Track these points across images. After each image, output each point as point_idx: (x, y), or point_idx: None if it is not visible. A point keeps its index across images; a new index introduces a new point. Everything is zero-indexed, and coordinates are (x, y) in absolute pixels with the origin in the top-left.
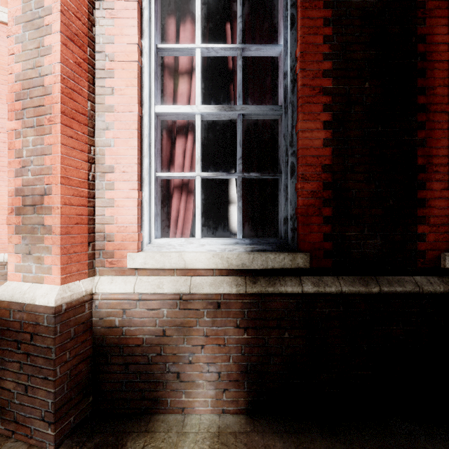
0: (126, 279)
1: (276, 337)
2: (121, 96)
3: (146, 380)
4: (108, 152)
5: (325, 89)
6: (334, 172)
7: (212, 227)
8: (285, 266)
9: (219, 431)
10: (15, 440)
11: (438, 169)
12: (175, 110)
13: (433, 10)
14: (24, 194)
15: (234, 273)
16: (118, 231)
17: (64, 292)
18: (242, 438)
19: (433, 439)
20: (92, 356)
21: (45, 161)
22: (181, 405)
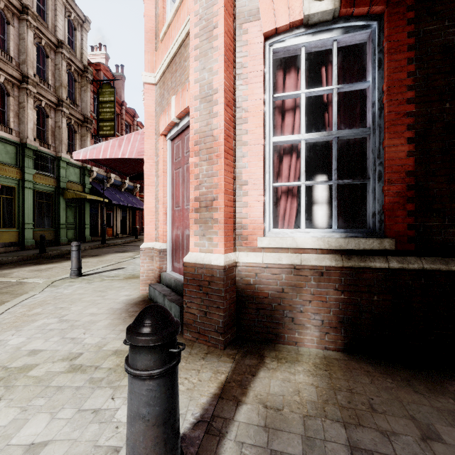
0: (256, 254)
1: (367, 299)
2: (252, 134)
3: (271, 321)
4: (244, 172)
5: (408, 113)
6: (417, 176)
7: (297, 224)
8: (374, 248)
9: (325, 356)
10: (199, 343)
11: None
12: (287, 139)
13: None
14: (200, 200)
15: (333, 252)
16: (250, 223)
17: (226, 258)
18: (342, 362)
19: None
20: (236, 301)
21: (214, 180)
22: (294, 340)
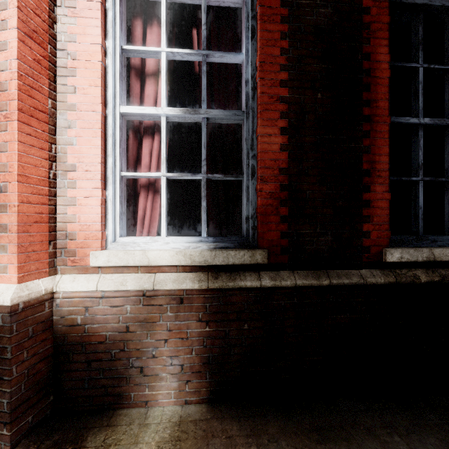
0: (89, 277)
1: (236, 329)
2: (83, 95)
3: (110, 376)
4: (70, 151)
5: (282, 98)
6: (291, 174)
7: (185, 226)
8: (245, 262)
9: (181, 420)
10: None
11: (380, 174)
12: (140, 111)
13: (376, 31)
14: None
15: (197, 269)
16: (80, 229)
17: (22, 291)
18: (202, 425)
19: (372, 413)
20: (53, 355)
21: (1, 158)
22: (144, 398)
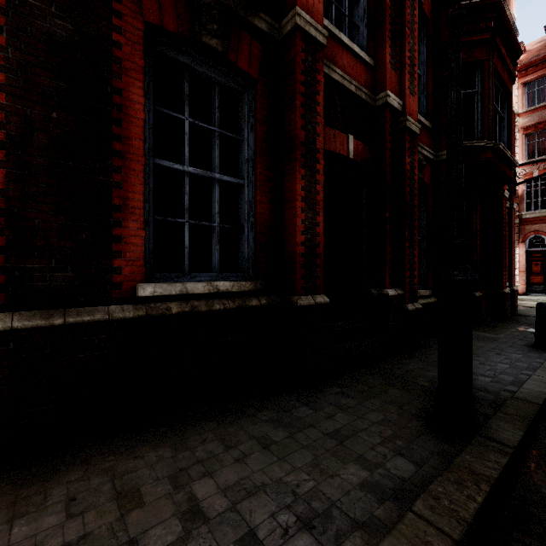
0: None
1: None
2: None
3: None
4: None
5: None
6: (10, 198)
7: None
8: None
9: None
10: None
11: (135, 211)
12: None
13: (129, 70)
14: None
15: None
16: None
17: None
18: None
19: (103, 445)
20: None
21: None
22: None
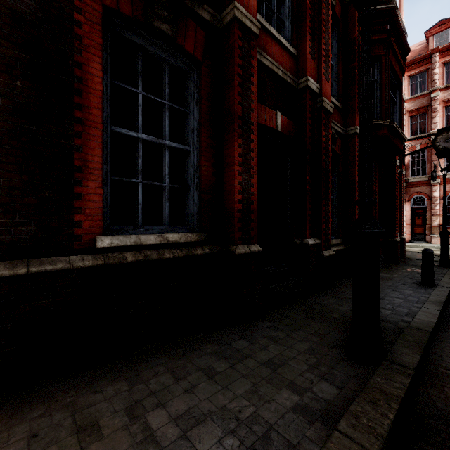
0: None
1: None
2: None
3: None
4: None
5: None
6: None
7: None
8: None
9: None
10: None
11: (94, 172)
12: None
13: (89, 46)
14: None
15: None
16: None
17: None
18: None
19: (64, 382)
20: None
21: None
22: None
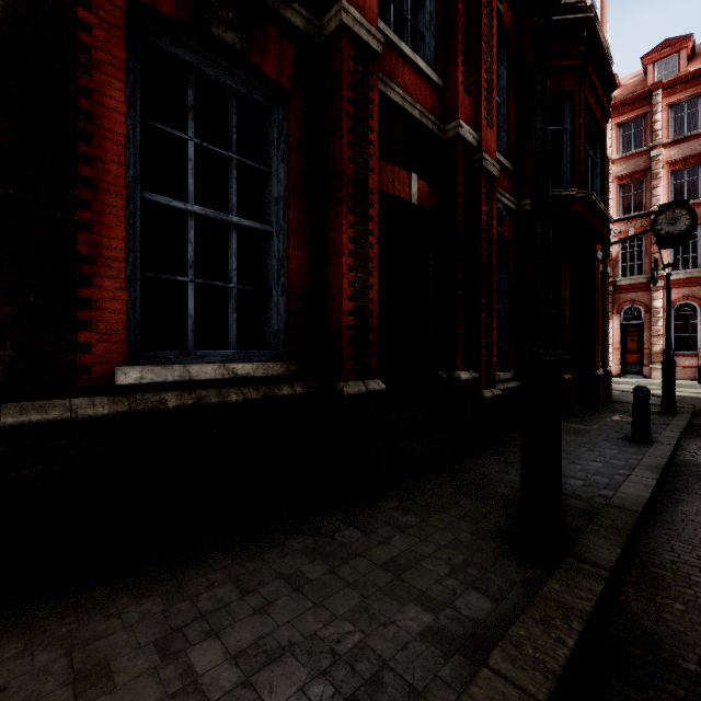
0: None
1: None
2: None
3: None
4: None
5: None
6: None
7: None
8: None
9: None
10: None
11: (112, 264)
12: None
13: (104, 64)
14: None
15: None
16: None
17: None
18: None
19: (60, 600)
20: None
21: None
22: None
